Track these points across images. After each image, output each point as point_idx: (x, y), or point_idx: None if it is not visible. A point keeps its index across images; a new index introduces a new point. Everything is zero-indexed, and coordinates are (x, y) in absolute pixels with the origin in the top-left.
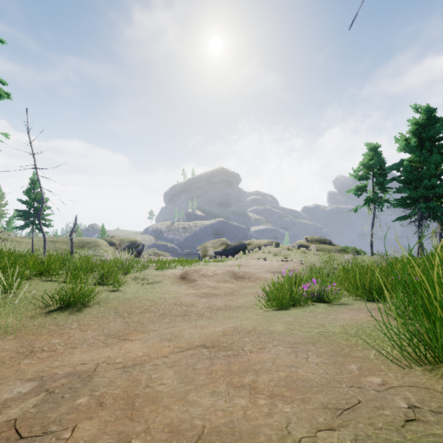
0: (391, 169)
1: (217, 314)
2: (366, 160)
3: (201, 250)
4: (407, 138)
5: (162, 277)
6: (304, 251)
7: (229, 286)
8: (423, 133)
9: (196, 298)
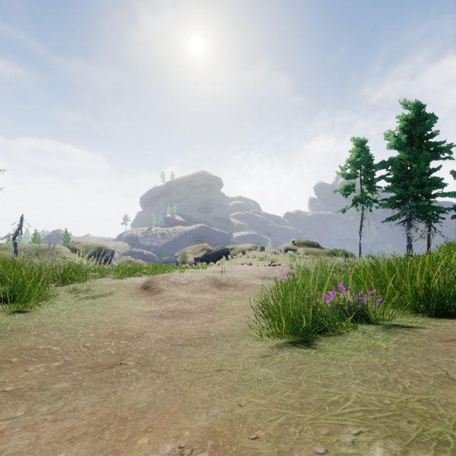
0: (380, 168)
1: (181, 358)
2: (355, 159)
3: (180, 257)
4: (396, 136)
5: (116, 288)
6: (292, 255)
7: (208, 297)
8: (413, 129)
9: (154, 321)
